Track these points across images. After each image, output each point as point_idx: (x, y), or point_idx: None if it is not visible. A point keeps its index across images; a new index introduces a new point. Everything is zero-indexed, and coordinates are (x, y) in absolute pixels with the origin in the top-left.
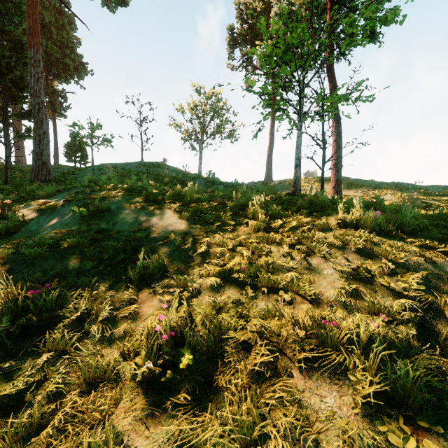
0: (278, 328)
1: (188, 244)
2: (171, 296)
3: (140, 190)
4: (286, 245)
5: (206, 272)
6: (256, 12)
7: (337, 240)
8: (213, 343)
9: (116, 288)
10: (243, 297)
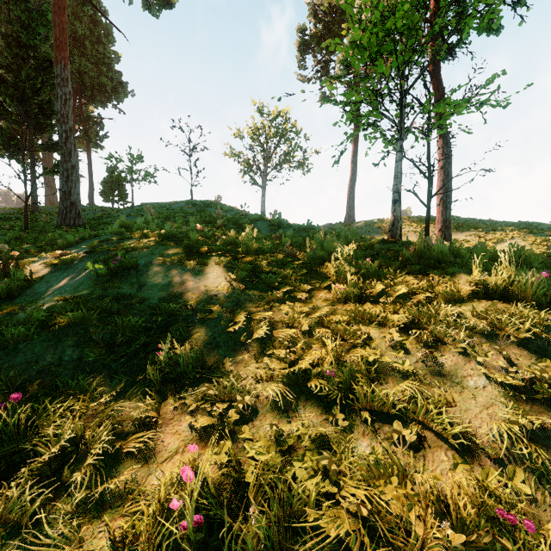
0: (402, 510)
1: (241, 323)
2: (209, 418)
3: (181, 237)
4: (394, 327)
5: (266, 372)
6: (334, 6)
7: (481, 322)
8: (278, 543)
9: (128, 394)
10: (330, 430)
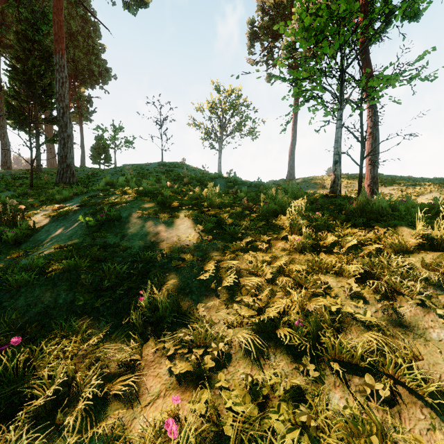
0: None
1: (211, 271)
2: (187, 363)
3: (156, 193)
4: (350, 276)
5: (236, 318)
6: (278, 2)
7: (435, 274)
8: None
9: (114, 335)
10: (303, 381)
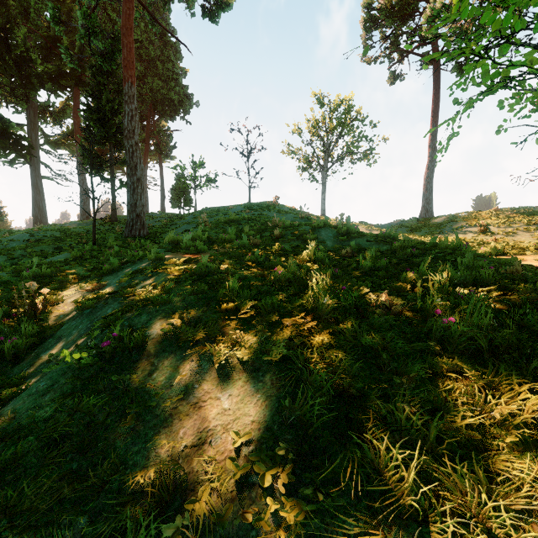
0: None
1: None
2: None
3: (222, 272)
4: None
5: None
6: None
7: None
8: None
9: None
10: None
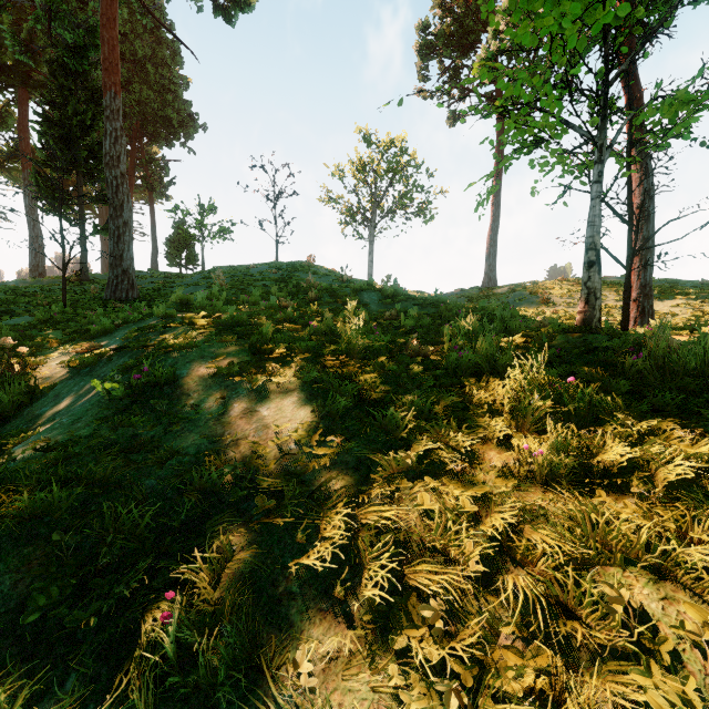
0: None
1: (336, 540)
2: None
3: (251, 324)
4: (701, 589)
5: None
6: None
7: None
8: None
9: None
10: None
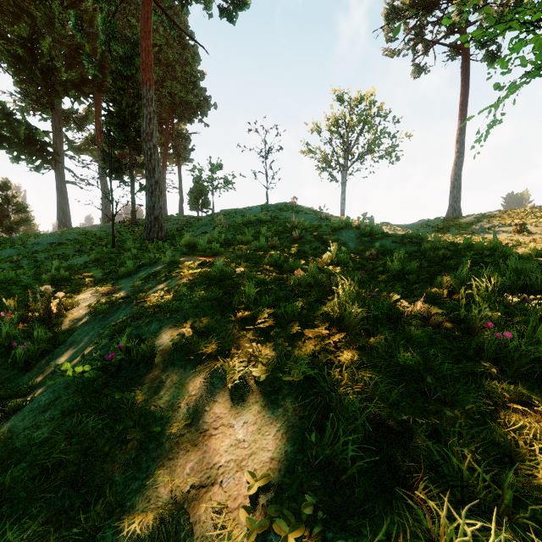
0: None
1: None
2: None
3: (238, 276)
4: None
5: None
6: None
7: None
8: None
9: None
10: None
